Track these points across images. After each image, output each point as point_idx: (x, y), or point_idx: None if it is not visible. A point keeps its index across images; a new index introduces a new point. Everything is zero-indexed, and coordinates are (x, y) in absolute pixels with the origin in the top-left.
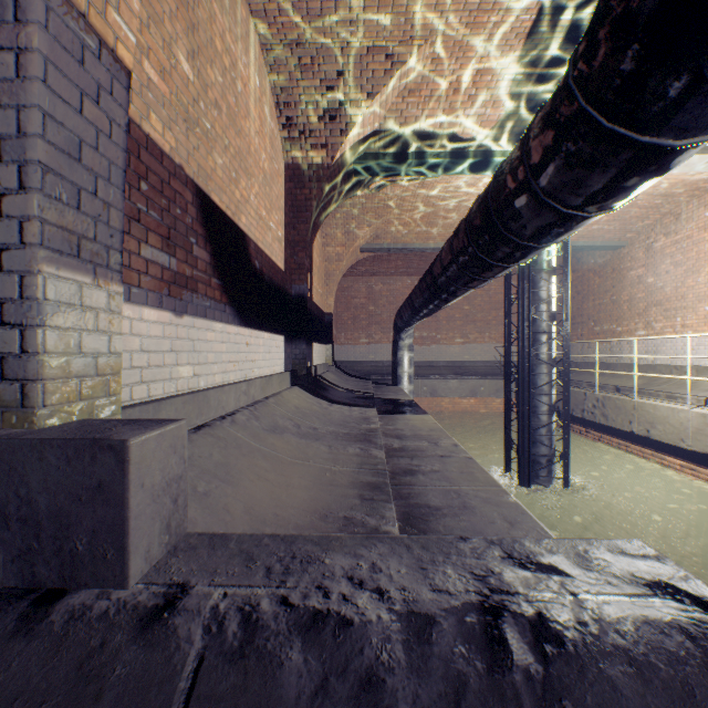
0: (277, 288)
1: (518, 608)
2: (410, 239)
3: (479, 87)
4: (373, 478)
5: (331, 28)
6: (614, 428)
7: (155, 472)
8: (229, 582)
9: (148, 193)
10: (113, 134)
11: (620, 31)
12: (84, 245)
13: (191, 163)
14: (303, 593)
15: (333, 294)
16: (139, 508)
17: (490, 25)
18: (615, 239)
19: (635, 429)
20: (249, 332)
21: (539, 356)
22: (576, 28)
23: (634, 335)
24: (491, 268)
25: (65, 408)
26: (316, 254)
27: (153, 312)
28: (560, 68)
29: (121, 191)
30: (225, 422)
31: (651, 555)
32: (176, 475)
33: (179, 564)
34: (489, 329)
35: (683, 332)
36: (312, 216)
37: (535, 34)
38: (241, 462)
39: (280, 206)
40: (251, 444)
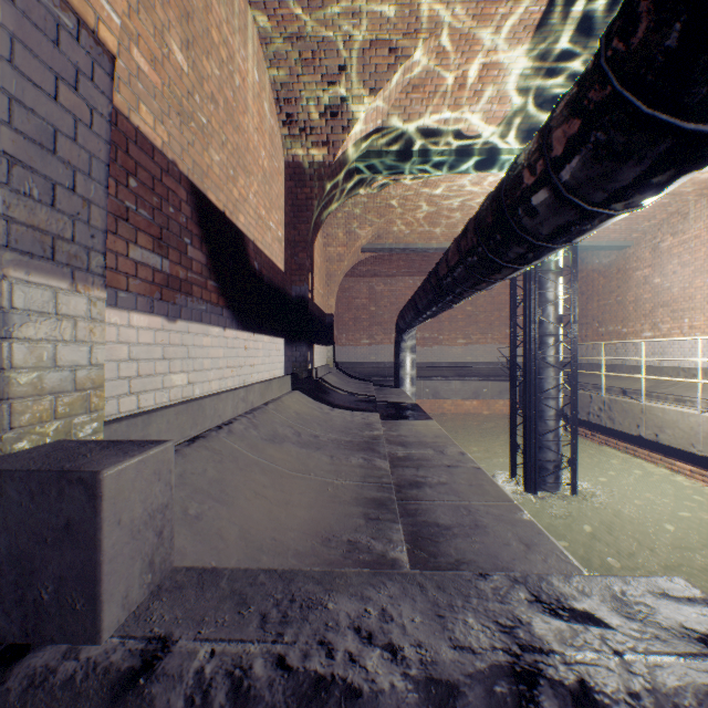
0: (277, 289)
1: (555, 674)
2: (413, 239)
3: (485, 83)
4: (378, 493)
5: (332, 20)
6: (621, 432)
7: (135, 505)
8: (218, 635)
9: (138, 190)
10: (94, 124)
11: (666, 0)
12: (60, 246)
13: (186, 159)
14: (303, 651)
15: (334, 295)
16: (115, 549)
17: (498, 17)
18: (621, 239)
19: (643, 433)
20: (248, 336)
21: (546, 359)
22: (587, 20)
23: (640, 337)
24: (502, 269)
25: (37, 429)
26: (317, 255)
27: (143, 318)
28: (569, 62)
29: (103, 187)
30: (221, 432)
31: (698, 599)
32: (161, 504)
33: (162, 610)
34: (492, 329)
35: (690, 333)
36: (313, 215)
37: (545, 27)
38: (237, 478)
39: (280, 205)
40: (249, 456)
